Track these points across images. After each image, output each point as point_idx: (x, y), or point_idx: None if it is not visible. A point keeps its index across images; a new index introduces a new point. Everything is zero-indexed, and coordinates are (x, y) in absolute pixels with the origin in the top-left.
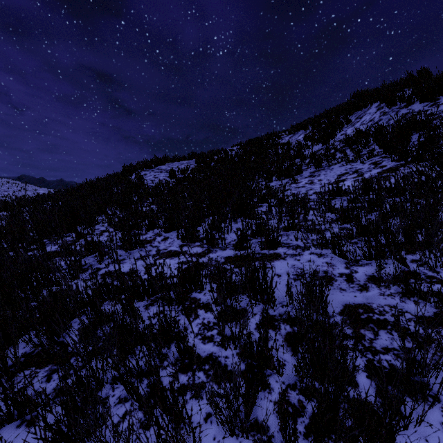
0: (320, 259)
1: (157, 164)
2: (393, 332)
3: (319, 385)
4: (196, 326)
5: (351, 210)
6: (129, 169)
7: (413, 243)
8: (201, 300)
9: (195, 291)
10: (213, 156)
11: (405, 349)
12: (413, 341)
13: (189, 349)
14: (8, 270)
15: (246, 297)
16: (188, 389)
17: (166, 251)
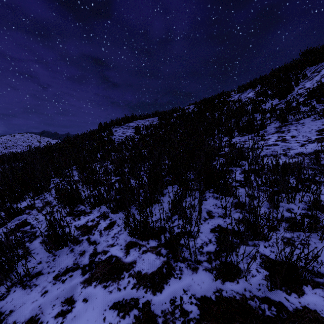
0: None
1: (126, 122)
2: None
3: None
4: None
5: None
6: (102, 126)
7: None
8: None
9: None
10: (173, 114)
11: None
12: None
13: None
14: None
15: None
16: None
17: (104, 259)
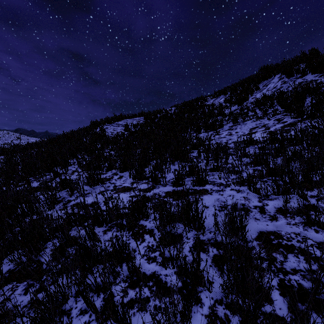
0: (239, 194)
1: (115, 120)
2: (299, 256)
3: (242, 305)
4: (142, 248)
5: (262, 155)
6: (95, 124)
7: (311, 182)
8: (147, 226)
9: (142, 219)
10: (157, 114)
11: (311, 273)
12: (319, 267)
13: (136, 270)
14: (1, 202)
15: (181, 224)
16: (136, 303)
17: (121, 187)
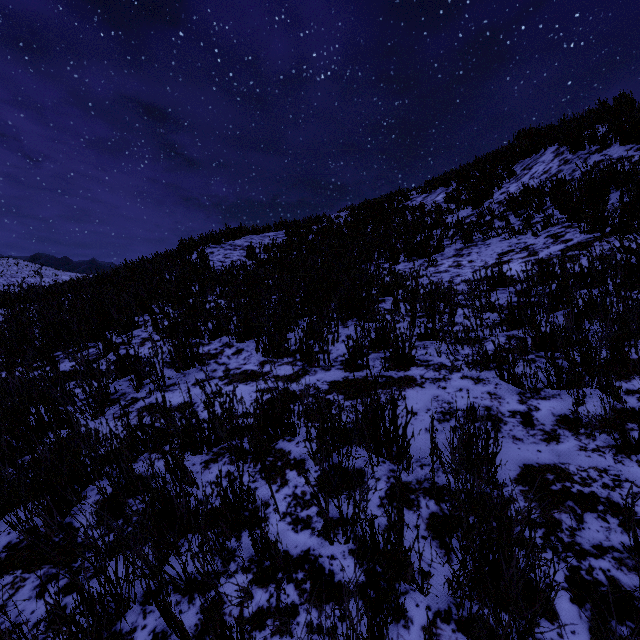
0: (478, 386)
1: (229, 238)
2: (608, 517)
3: (495, 626)
4: (283, 499)
5: (523, 308)
6: (187, 245)
7: (626, 363)
8: (292, 453)
9: (282, 439)
10: (311, 226)
11: (639, 556)
12: None
13: (271, 546)
14: None
15: (362, 449)
16: (269, 617)
17: (239, 372)
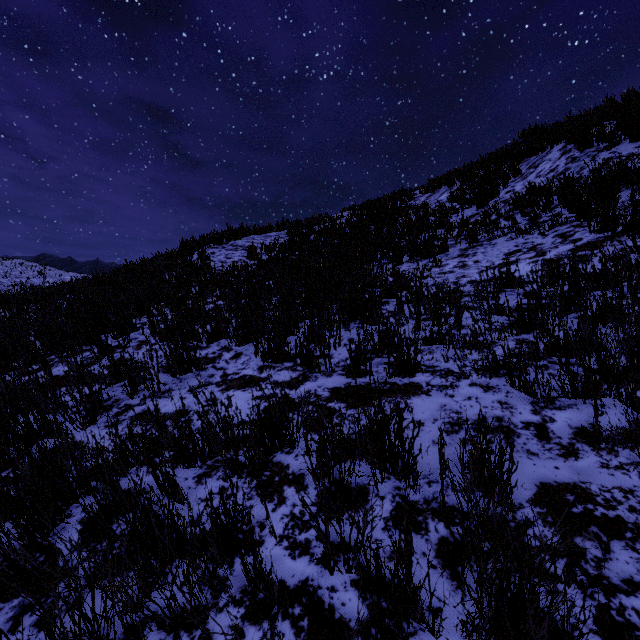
0: (488, 395)
1: (230, 238)
2: (638, 546)
3: None
4: (280, 520)
5: (533, 310)
6: (189, 245)
7: None
8: (291, 467)
9: (281, 451)
10: (313, 226)
11: None
12: None
13: (264, 578)
14: None
15: (365, 463)
16: None
17: (237, 377)
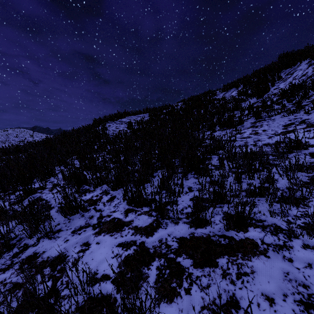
0: None
1: (119, 117)
2: None
3: None
4: None
5: None
6: (97, 121)
7: None
8: None
9: None
10: (162, 110)
11: None
12: None
13: None
14: None
15: None
16: None
17: (108, 220)
